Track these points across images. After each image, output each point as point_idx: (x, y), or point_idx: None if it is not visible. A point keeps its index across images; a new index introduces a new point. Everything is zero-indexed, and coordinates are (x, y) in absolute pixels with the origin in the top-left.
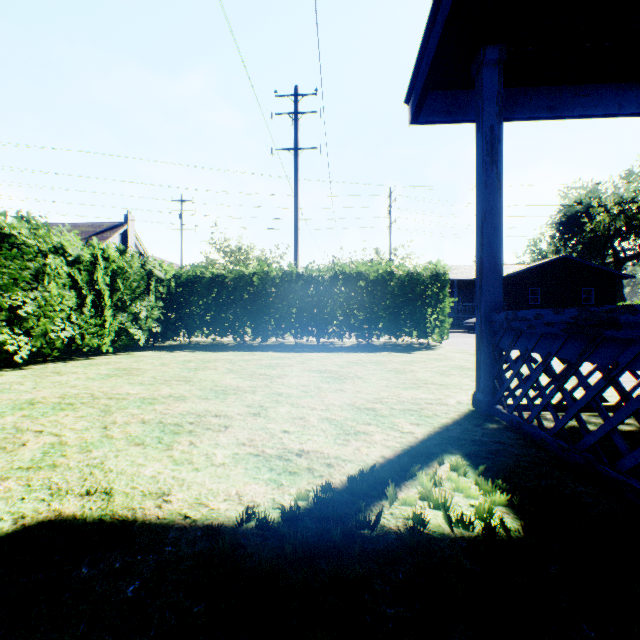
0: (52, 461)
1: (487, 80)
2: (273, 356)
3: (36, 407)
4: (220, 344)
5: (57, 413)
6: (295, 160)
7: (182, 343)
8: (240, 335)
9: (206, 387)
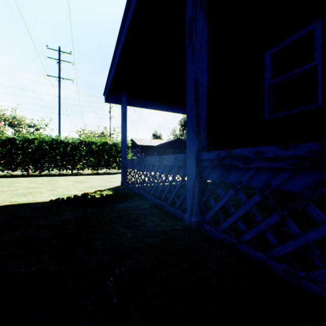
0: None
1: (123, 99)
2: (49, 178)
3: None
4: (12, 175)
5: None
6: (59, 83)
7: None
8: (26, 170)
9: (24, 187)
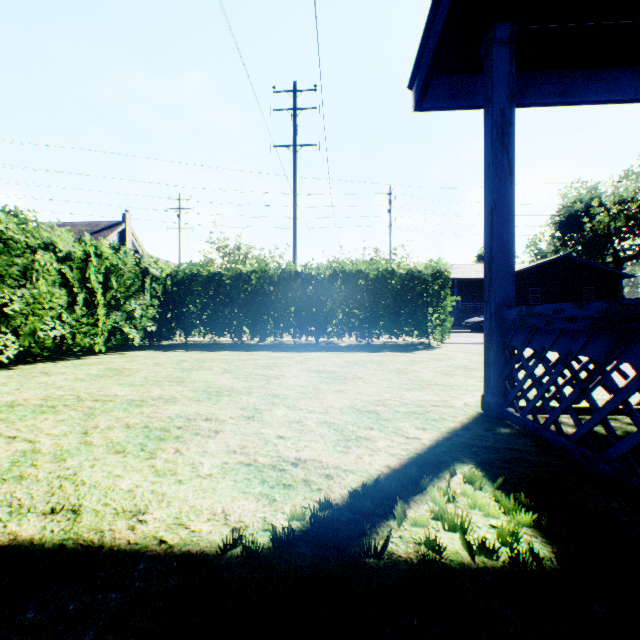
0: (19, 472)
1: (497, 60)
2: (271, 356)
3: (15, 410)
4: (217, 344)
5: (36, 416)
6: (294, 157)
7: (179, 343)
8: (238, 334)
9: (199, 388)
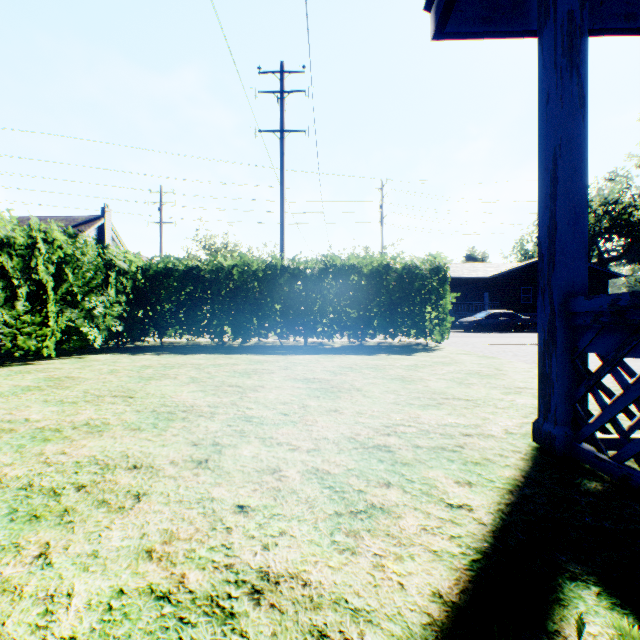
0: None
1: None
2: (252, 360)
3: None
4: (196, 345)
5: None
6: (281, 143)
7: (153, 344)
8: (218, 335)
9: (148, 407)
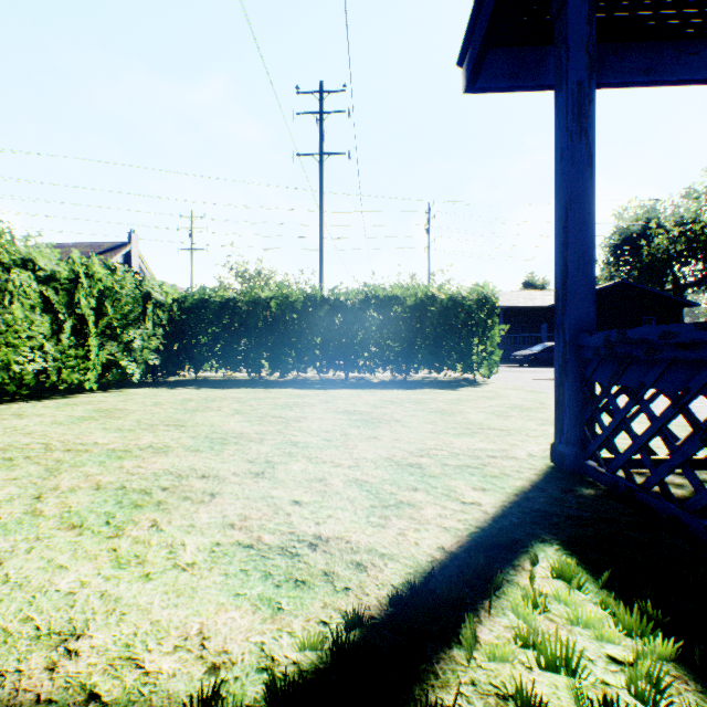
0: None
1: (573, 19)
2: (292, 394)
3: None
4: (232, 380)
5: None
6: (320, 167)
7: (188, 378)
8: (255, 369)
9: (201, 434)
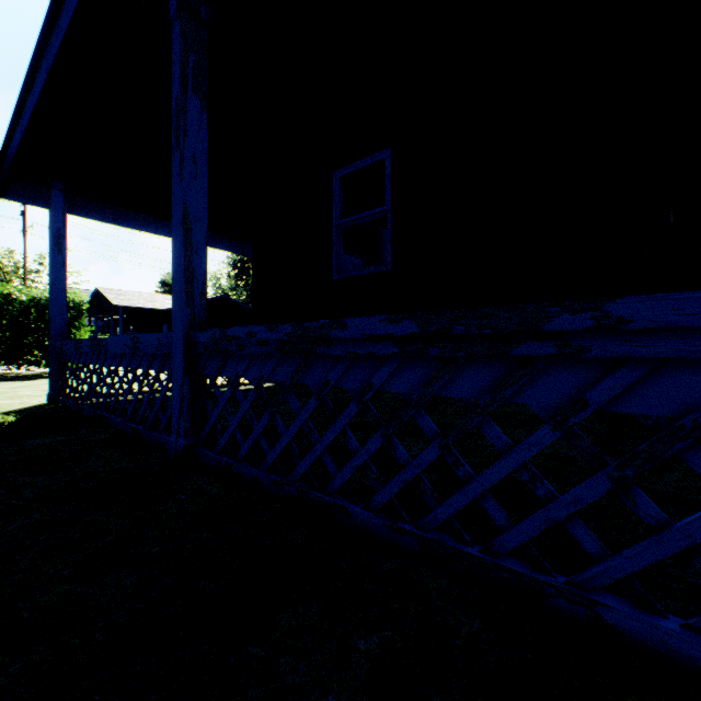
0: None
1: (56, 199)
2: None
3: None
4: None
5: None
6: None
7: None
8: None
9: None
